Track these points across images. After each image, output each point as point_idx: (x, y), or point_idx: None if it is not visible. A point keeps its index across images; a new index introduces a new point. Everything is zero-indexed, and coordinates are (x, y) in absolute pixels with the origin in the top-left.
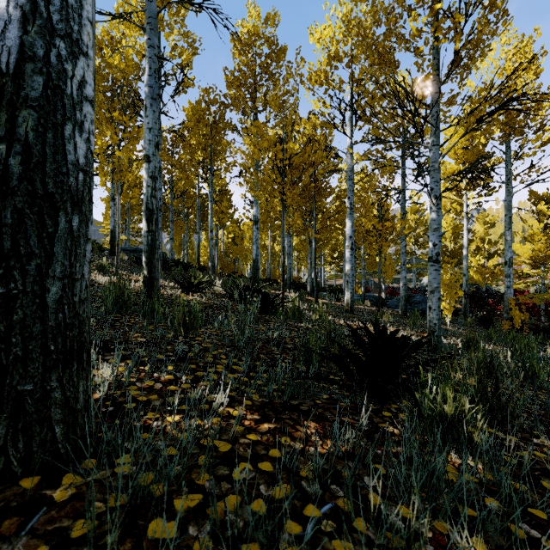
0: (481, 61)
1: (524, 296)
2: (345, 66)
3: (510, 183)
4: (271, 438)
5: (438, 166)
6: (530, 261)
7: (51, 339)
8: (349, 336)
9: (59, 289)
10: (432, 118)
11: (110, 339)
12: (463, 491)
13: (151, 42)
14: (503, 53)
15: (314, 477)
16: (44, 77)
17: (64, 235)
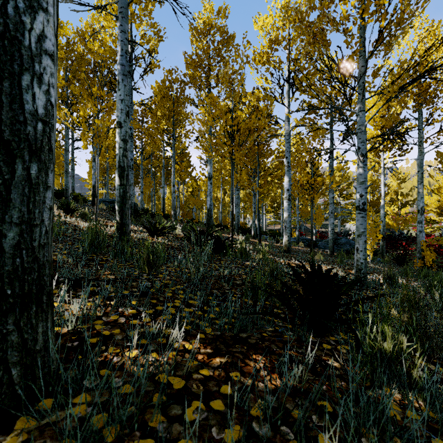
0: (402, 38)
1: (432, 239)
2: (284, 48)
3: (422, 144)
4: (222, 373)
5: (364, 128)
6: (437, 210)
7: (8, 283)
8: (289, 273)
9: (16, 234)
10: (359, 88)
11: (84, 276)
12: (415, 438)
13: (123, 28)
14: (416, 36)
15: (264, 416)
16: (1, 28)
17: (21, 181)
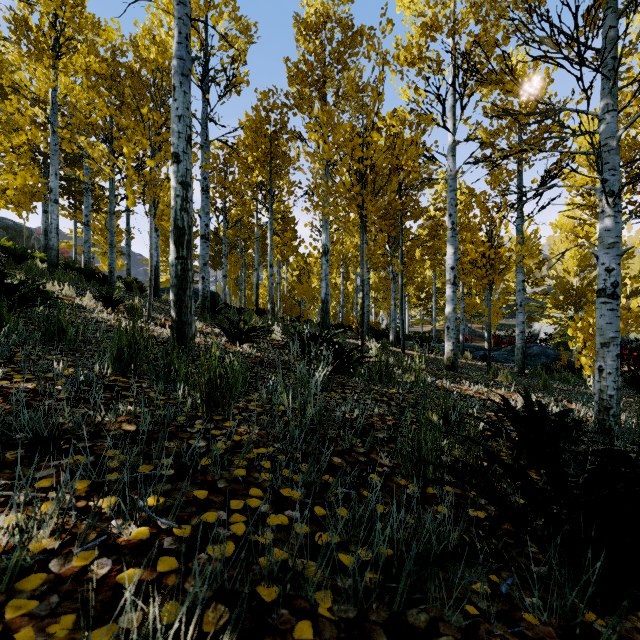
0: None
1: None
2: (447, 36)
3: None
4: None
5: (617, 143)
6: None
7: None
8: (478, 418)
9: None
10: (605, 68)
11: (72, 427)
12: None
13: None
14: None
15: None
16: None
17: None
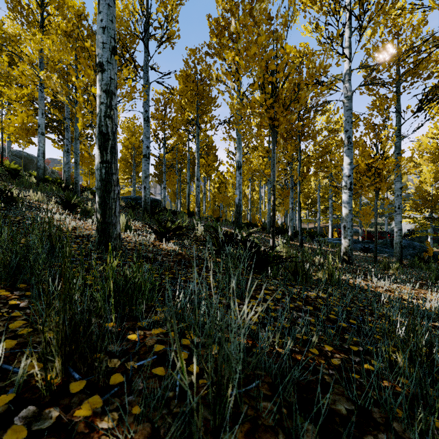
0: None
1: None
2: None
3: None
4: None
5: None
6: None
7: None
8: None
9: None
10: None
11: None
12: None
13: None
14: None
15: None
16: None
17: None
